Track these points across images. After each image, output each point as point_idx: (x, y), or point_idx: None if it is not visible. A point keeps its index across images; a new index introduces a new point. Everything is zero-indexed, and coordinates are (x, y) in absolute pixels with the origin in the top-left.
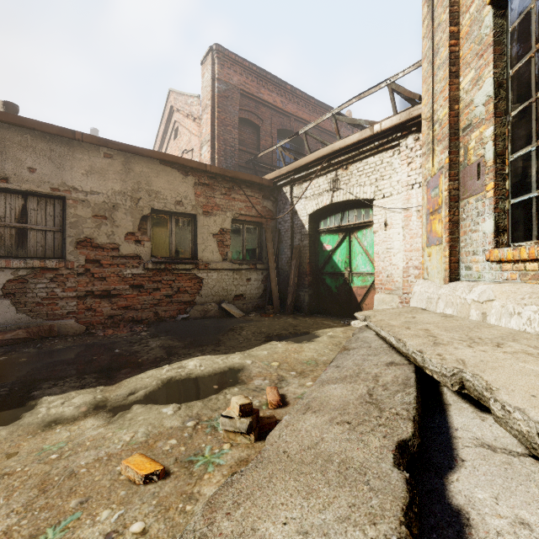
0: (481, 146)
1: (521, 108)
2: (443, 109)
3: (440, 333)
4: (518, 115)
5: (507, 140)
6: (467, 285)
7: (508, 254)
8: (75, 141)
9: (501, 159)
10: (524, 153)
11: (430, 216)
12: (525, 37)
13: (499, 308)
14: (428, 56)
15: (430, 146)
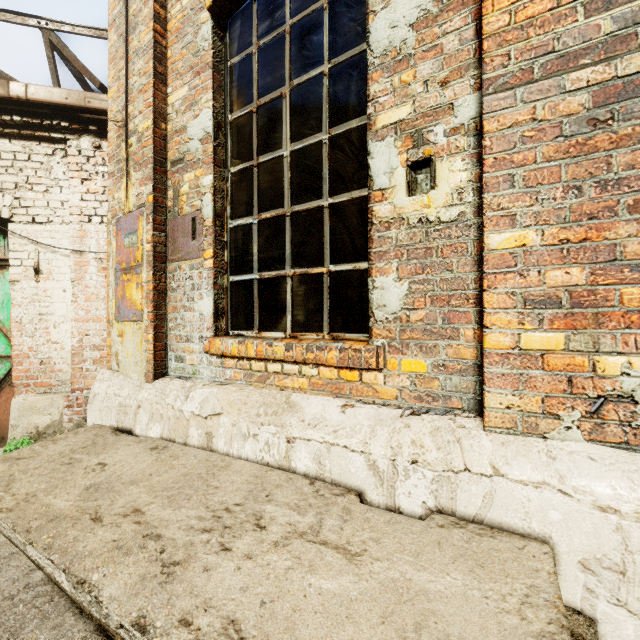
0: (197, 196)
1: (243, 167)
2: (145, 119)
3: (165, 515)
4: (239, 174)
5: (226, 199)
6: (182, 386)
7: (233, 348)
8: None
9: (221, 222)
10: (245, 223)
11: (123, 274)
12: (247, 83)
13: (230, 427)
14: (119, 24)
15: (123, 166)
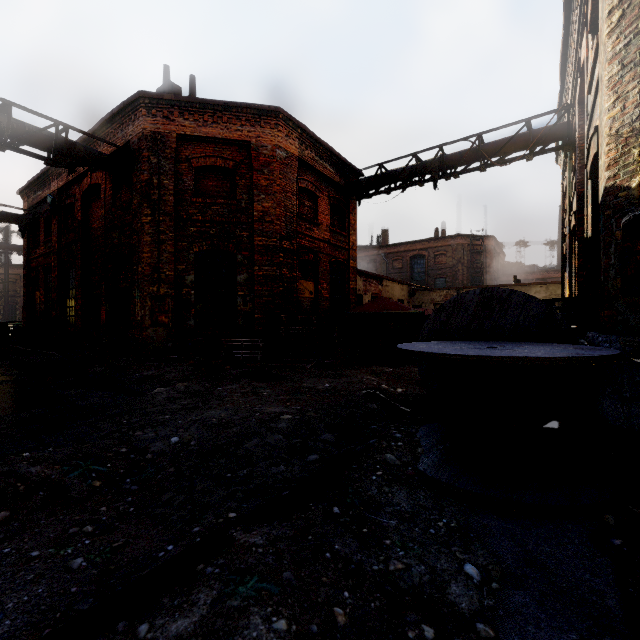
0: None
1: None
2: None
3: None
4: None
5: None
6: None
7: None
8: (531, 285)
9: None
10: None
11: None
12: None
13: None
14: None
15: None
